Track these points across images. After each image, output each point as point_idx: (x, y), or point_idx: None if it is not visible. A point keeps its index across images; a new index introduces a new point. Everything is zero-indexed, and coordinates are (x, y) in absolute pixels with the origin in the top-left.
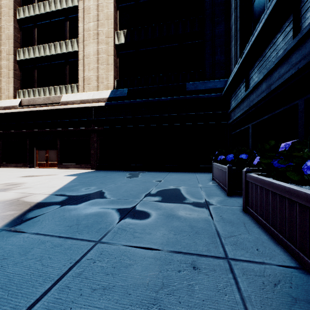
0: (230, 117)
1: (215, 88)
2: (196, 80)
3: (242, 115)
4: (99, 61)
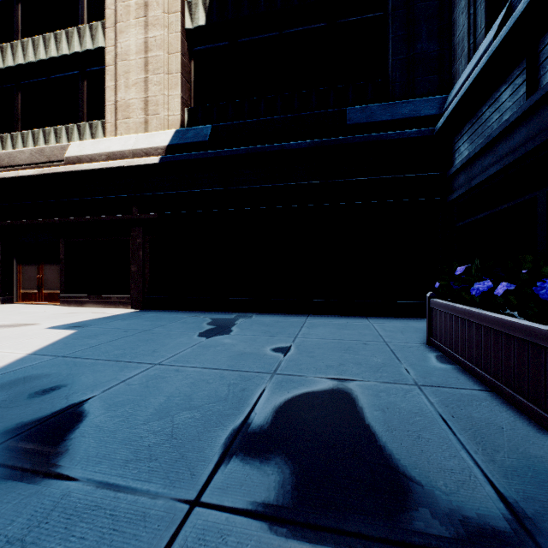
0: (453, 187)
1: (416, 116)
2: (368, 102)
3: (504, 169)
4: (149, 67)
